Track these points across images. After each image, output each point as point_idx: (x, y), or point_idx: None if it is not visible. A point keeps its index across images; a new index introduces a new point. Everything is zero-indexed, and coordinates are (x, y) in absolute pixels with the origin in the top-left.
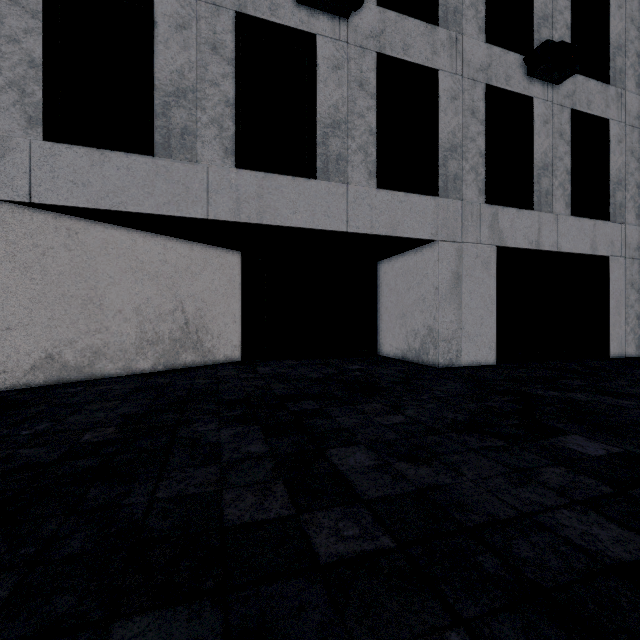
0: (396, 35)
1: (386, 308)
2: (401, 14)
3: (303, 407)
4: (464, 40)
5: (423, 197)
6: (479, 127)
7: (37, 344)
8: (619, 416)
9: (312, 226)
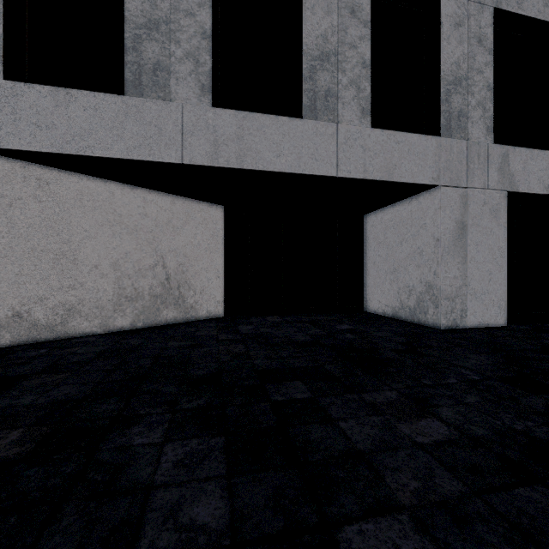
0: None
1: (374, 263)
2: None
3: (289, 395)
4: None
5: (423, 137)
6: (487, 57)
7: (3, 302)
8: None
9: (298, 171)
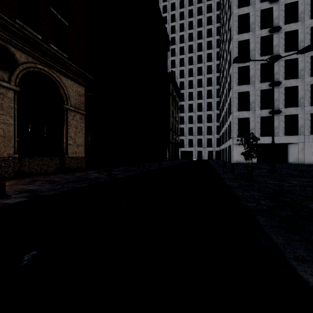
0: (288, 111)
1: (289, 154)
2: (289, 107)
3: None
4: (304, 107)
5: (294, 136)
6: (309, 121)
7: (236, 158)
8: (311, 165)
9: None
